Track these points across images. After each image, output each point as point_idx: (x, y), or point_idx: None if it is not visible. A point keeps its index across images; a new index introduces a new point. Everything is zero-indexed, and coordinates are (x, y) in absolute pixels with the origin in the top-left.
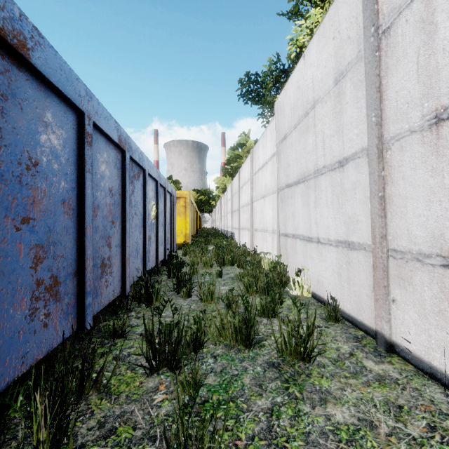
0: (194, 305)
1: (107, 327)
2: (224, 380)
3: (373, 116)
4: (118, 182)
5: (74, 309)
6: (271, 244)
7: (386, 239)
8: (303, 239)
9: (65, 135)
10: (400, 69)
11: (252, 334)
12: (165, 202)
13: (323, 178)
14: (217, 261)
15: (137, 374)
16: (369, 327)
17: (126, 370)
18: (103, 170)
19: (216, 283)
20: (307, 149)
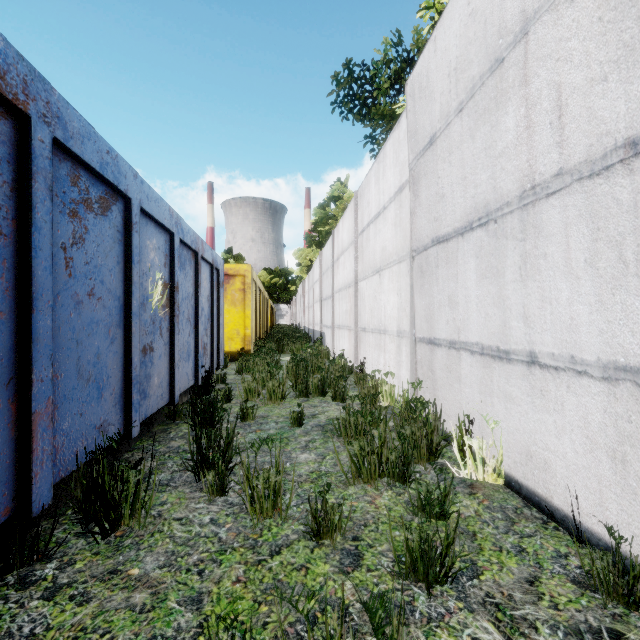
0: (229, 524)
1: None
2: None
3: None
4: None
5: None
6: (394, 357)
7: None
8: (480, 353)
9: None
10: None
11: None
12: (196, 278)
13: (556, 203)
14: (296, 386)
15: None
16: None
17: None
18: None
19: (290, 443)
20: (498, 147)
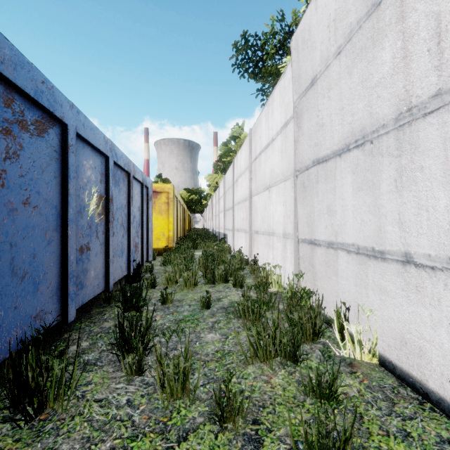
0: (143, 406)
1: None
2: None
3: None
4: None
5: None
6: (281, 253)
7: None
8: (356, 252)
9: None
10: None
11: None
12: (128, 193)
13: (434, 121)
14: (205, 275)
15: None
16: None
17: None
18: None
19: (199, 324)
20: (374, 78)
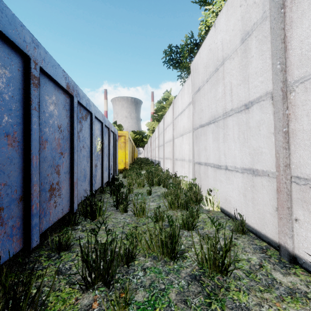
0: (129, 219)
1: (54, 241)
2: (152, 296)
3: (278, 63)
4: (67, 121)
5: (20, 230)
6: (187, 170)
7: (290, 168)
8: (213, 166)
9: (9, 74)
10: (305, 21)
11: (177, 248)
12: (109, 139)
13: (231, 119)
14: (148, 182)
15: (74, 290)
16: (272, 239)
17: (65, 285)
18: (52, 110)
19: (147, 200)
20: (217, 97)
